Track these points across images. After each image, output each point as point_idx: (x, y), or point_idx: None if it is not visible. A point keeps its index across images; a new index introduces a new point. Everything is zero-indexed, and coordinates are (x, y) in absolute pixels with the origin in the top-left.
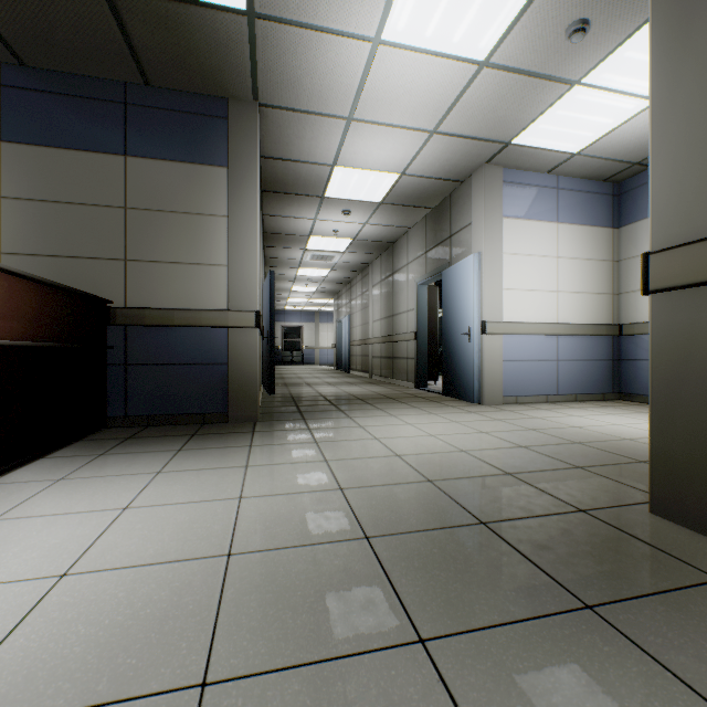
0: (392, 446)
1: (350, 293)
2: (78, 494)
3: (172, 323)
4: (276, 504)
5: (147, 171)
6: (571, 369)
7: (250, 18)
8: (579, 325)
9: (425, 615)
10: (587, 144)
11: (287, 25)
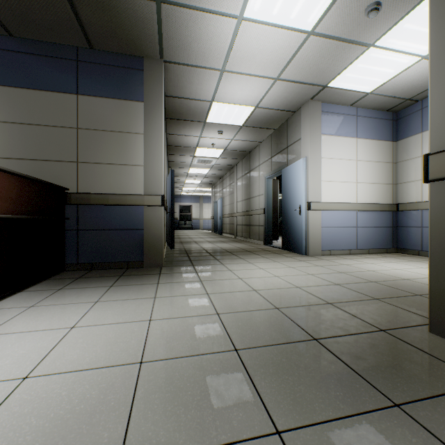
0: (251, 284)
1: (222, 184)
2: (42, 317)
3: (108, 203)
4: (174, 324)
5: (91, 104)
6: (366, 233)
7: (157, 3)
8: (371, 204)
9: (280, 411)
10: (376, 86)
11: (182, 8)
